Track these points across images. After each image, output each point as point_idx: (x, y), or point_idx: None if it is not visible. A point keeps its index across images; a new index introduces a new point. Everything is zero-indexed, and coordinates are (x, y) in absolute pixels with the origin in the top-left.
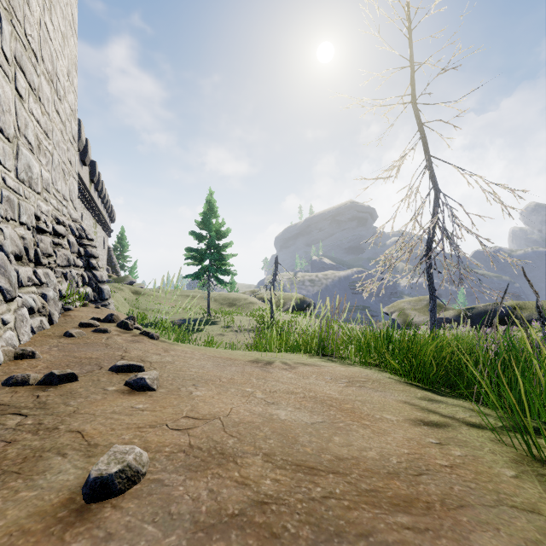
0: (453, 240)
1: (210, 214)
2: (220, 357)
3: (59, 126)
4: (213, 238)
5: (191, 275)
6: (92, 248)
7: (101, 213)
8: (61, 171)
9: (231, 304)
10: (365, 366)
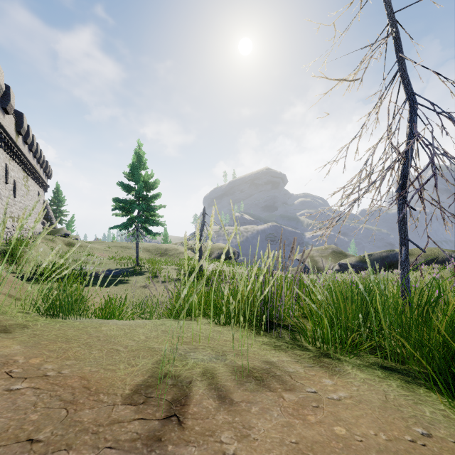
0: None
1: (138, 165)
2: (58, 385)
3: None
4: (141, 188)
5: (118, 226)
6: None
7: (33, 167)
8: None
9: (163, 254)
10: (347, 353)
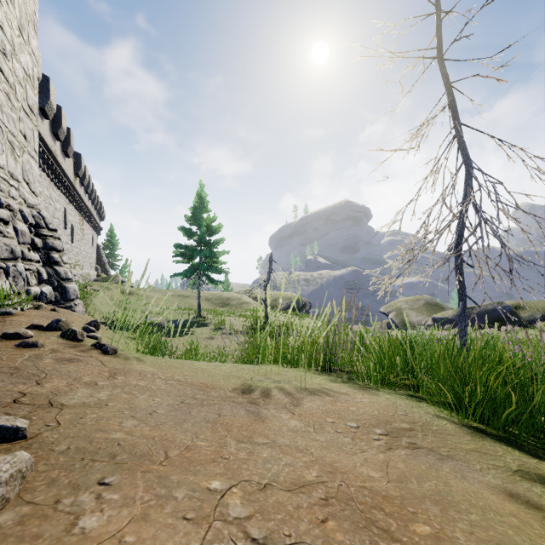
0: (499, 223)
1: (200, 208)
2: (191, 384)
3: (2, 86)
4: (204, 234)
5: (180, 274)
6: (54, 240)
7: (88, 209)
8: (7, 142)
9: (224, 304)
10: (388, 388)
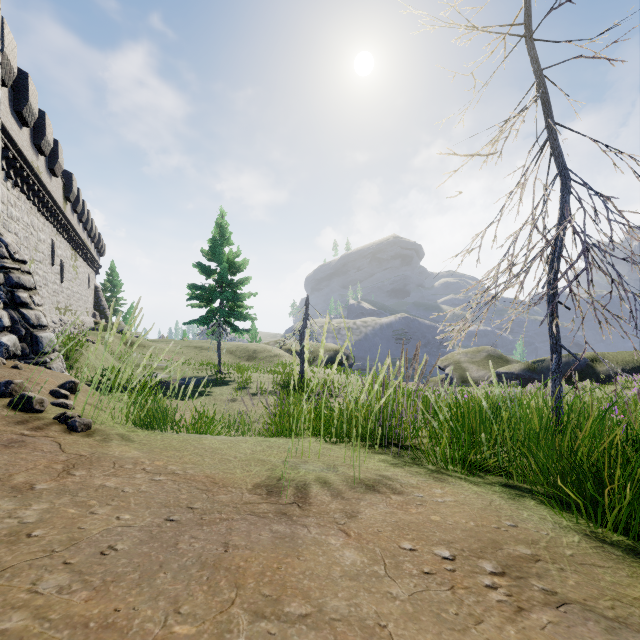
0: (613, 249)
1: (220, 240)
2: (190, 480)
3: None
4: (225, 271)
5: (195, 321)
6: (22, 274)
7: (83, 242)
8: None
9: (251, 358)
10: (470, 473)
